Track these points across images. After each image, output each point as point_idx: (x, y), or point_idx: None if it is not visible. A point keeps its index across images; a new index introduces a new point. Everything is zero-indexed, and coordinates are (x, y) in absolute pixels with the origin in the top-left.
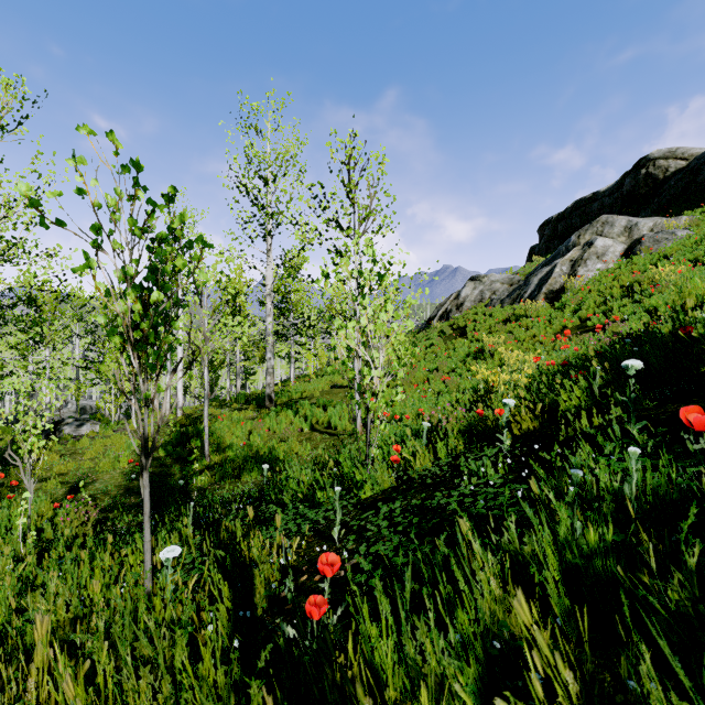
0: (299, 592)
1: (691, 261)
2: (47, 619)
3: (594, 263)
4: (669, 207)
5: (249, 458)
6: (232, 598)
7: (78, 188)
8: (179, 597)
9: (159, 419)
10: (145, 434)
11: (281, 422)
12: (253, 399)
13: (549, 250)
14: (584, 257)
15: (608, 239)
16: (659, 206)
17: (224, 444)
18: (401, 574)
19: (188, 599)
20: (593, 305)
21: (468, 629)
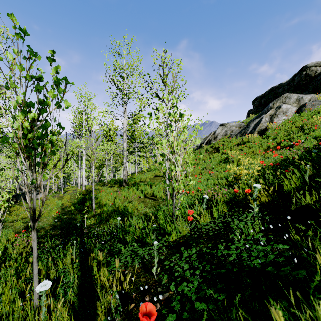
0: (128, 318)
1: None
2: None
3: (282, 116)
4: (317, 89)
5: (113, 211)
6: None
7: None
8: None
9: (43, 196)
10: (34, 206)
11: (130, 193)
12: (118, 181)
13: (257, 111)
14: (277, 113)
15: (288, 105)
16: (312, 89)
17: (102, 203)
18: (201, 315)
19: (55, 319)
20: (283, 136)
21: None
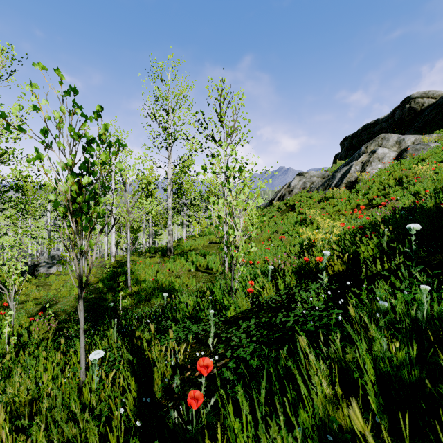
0: (184, 383)
1: (439, 162)
2: (0, 409)
3: (376, 164)
4: (424, 128)
5: (156, 289)
6: (137, 390)
7: (34, 106)
8: (101, 388)
9: (90, 264)
10: (81, 274)
11: (177, 265)
12: (160, 250)
13: (347, 156)
14: (370, 160)
15: (385, 149)
16: (417, 128)
17: (140, 279)
18: (255, 373)
19: (109, 388)
20: (376, 191)
21: (309, 425)
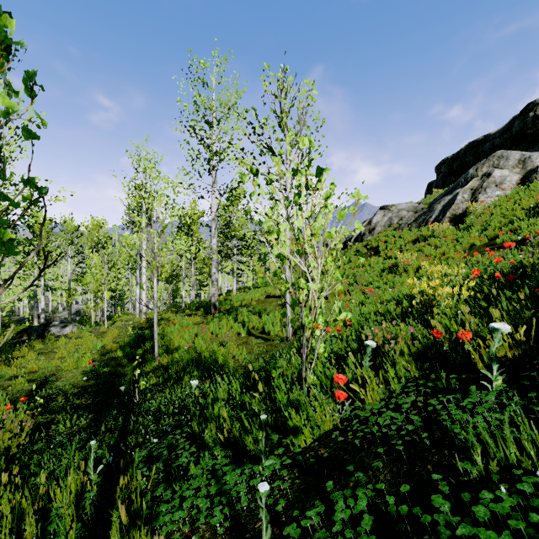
0: None
1: None
2: None
3: (493, 191)
4: None
5: (190, 362)
6: None
7: None
8: None
9: None
10: None
11: (222, 327)
12: (202, 306)
13: (445, 184)
14: (484, 185)
15: (505, 170)
16: None
17: (173, 346)
18: None
19: None
20: (498, 226)
21: None
